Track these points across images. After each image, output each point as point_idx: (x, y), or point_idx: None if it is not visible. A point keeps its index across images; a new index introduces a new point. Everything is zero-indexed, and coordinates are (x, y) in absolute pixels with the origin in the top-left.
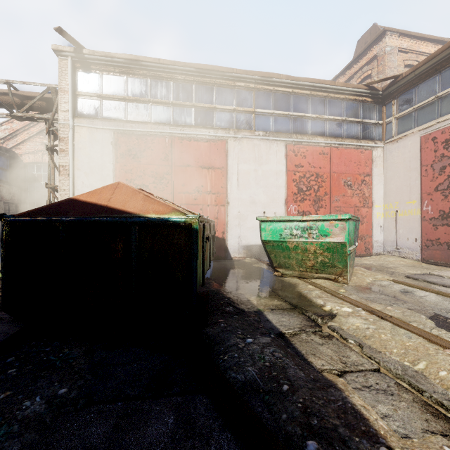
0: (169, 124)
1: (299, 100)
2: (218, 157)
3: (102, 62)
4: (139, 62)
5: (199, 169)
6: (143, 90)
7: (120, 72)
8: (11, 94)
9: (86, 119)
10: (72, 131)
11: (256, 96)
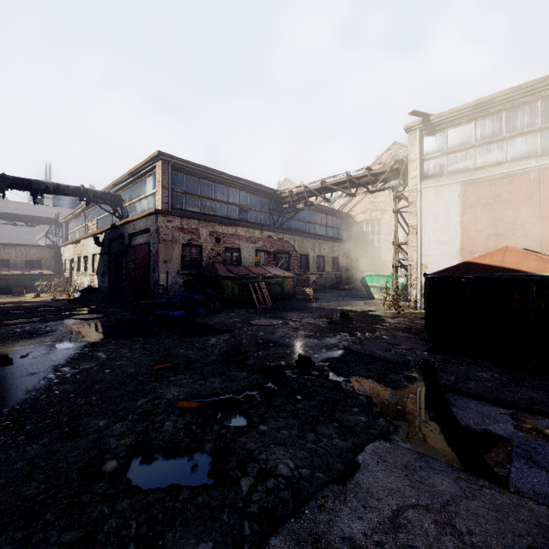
0: (535, 155)
1: None
2: None
3: (448, 119)
4: (491, 101)
5: None
6: (496, 128)
7: (467, 120)
8: (369, 175)
9: (431, 180)
10: (420, 193)
11: None
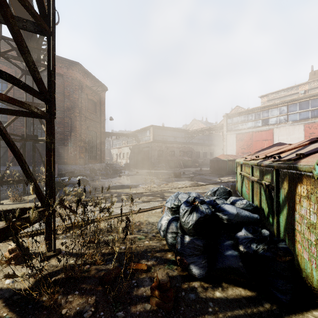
0: (252, 127)
1: (315, 101)
2: (269, 136)
3: (233, 115)
4: (242, 112)
5: (262, 141)
6: (244, 119)
7: (237, 116)
8: (215, 128)
9: (229, 132)
10: (226, 136)
11: (288, 107)
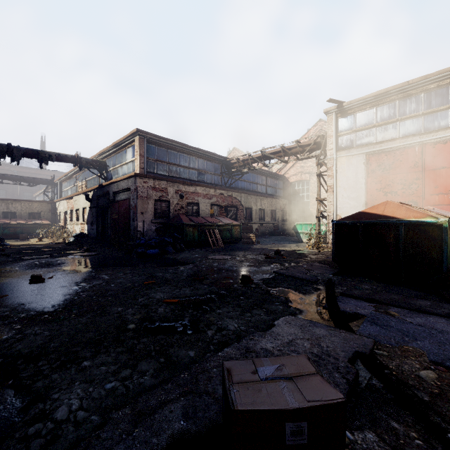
0: (419, 133)
1: None
2: None
3: (356, 106)
4: (388, 93)
5: None
6: (391, 113)
7: (370, 106)
8: (298, 147)
9: (344, 151)
10: (335, 161)
11: None
